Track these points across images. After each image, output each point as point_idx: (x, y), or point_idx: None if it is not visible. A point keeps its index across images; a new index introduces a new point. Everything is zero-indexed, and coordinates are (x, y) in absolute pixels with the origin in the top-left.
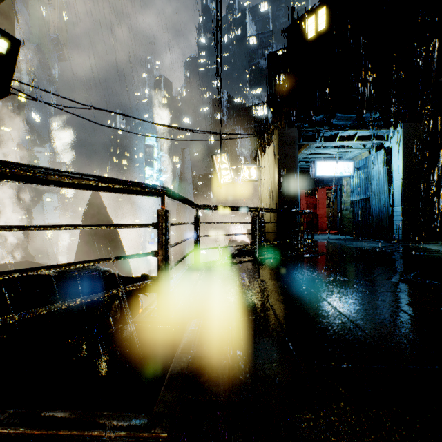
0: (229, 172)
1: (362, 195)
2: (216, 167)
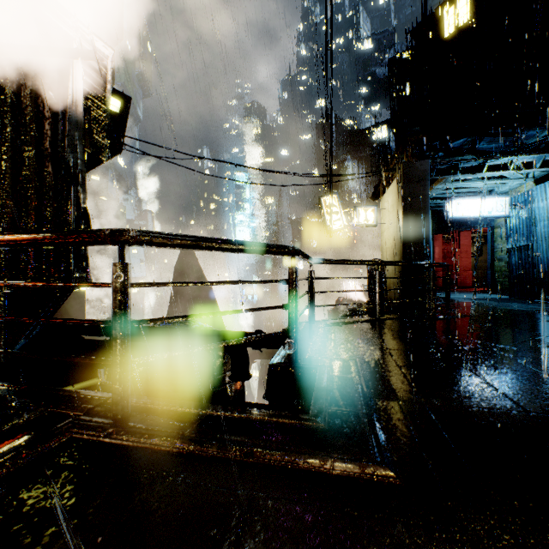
0: (340, 216)
1: (522, 241)
2: (324, 211)
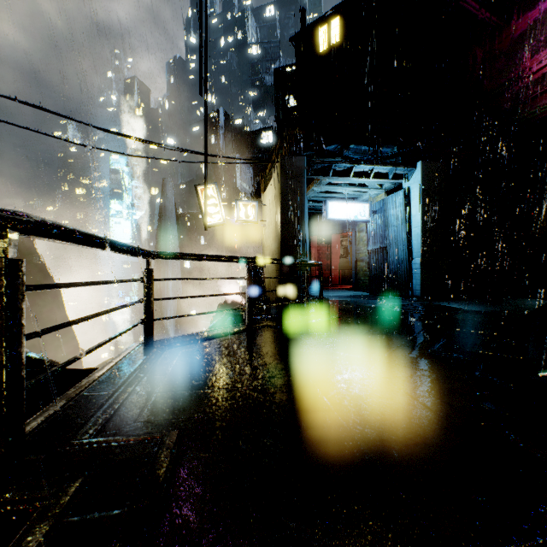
0: (220, 209)
1: (379, 244)
2: (202, 202)
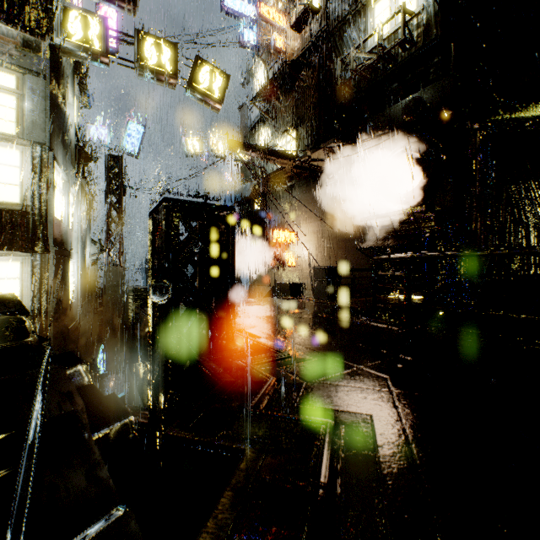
0: None
1: None
2: None
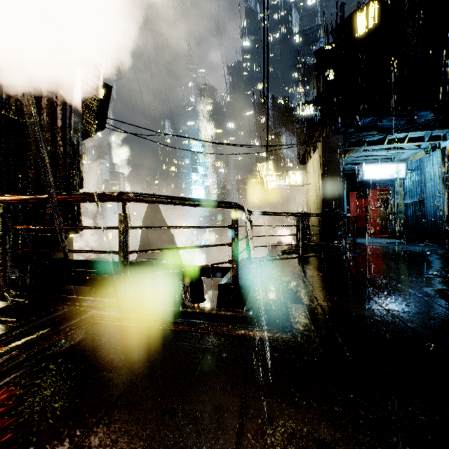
0: (275, 178)
1: (415, 198)
2: (262, 174)
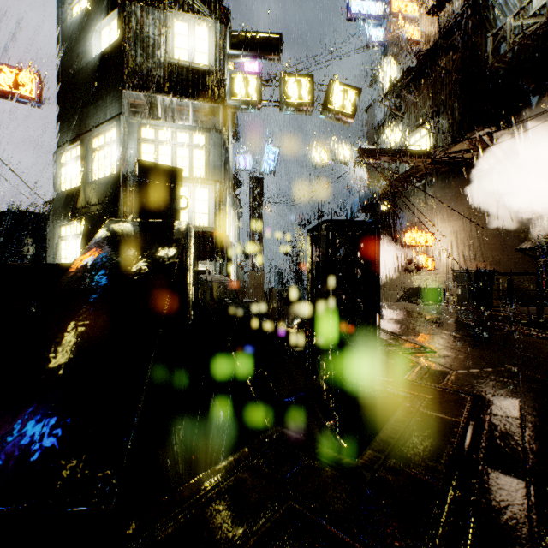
0: None
1: None
2: None
